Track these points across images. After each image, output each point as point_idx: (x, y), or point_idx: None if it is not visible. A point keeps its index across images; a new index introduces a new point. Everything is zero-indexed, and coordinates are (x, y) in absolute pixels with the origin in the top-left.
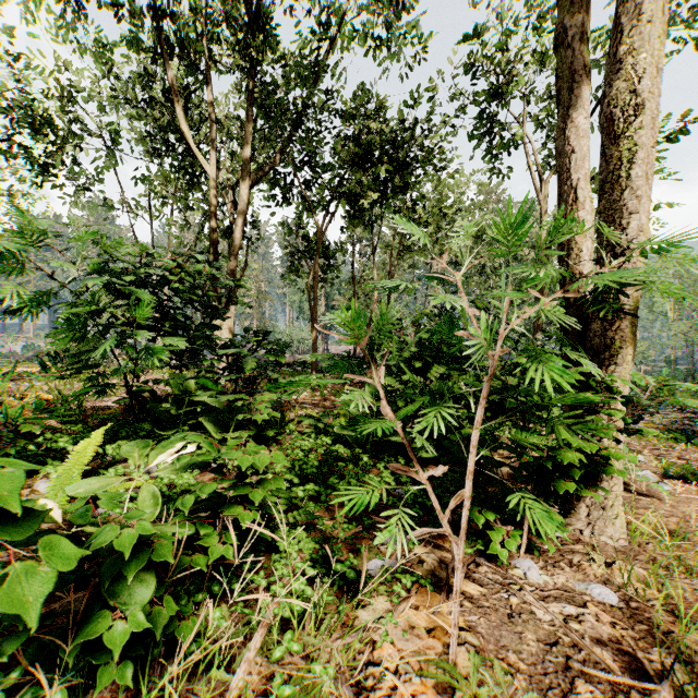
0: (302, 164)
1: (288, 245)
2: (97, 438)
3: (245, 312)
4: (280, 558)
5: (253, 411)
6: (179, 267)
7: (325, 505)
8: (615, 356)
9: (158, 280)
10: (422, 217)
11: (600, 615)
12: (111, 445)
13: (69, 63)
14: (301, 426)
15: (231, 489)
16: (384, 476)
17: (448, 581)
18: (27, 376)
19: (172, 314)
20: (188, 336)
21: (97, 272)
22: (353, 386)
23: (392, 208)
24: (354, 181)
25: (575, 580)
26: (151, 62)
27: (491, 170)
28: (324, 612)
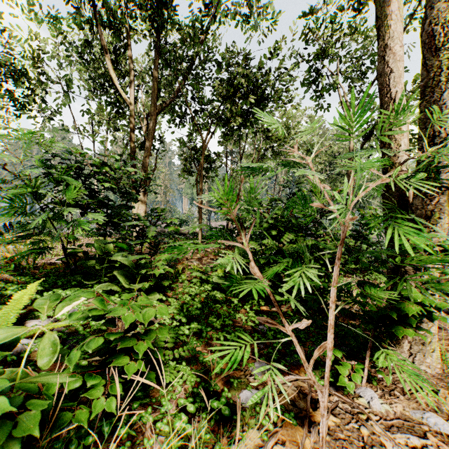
0: (192, 99)
1: (182, 154)
2: (33, 288)
3: (156, 200)
4: (168, 390)
5: (153, 267)
6: (102, 164)
7: (205, 340)
8: (435, 224)
9: (88, 173)
10: (272, 135)
11: (440, 446)
12: (48, 292)
13: (38, 34)
14: (190, 277)
15: (119, 340)
16: (250, 315)
17: (308, 414)
18: (8, 242)
19: (97, 197)
20: (111, 213)
21: (41, 165)
22: (227, 248)
23: (252, 130)
24: (227, 110)
25: (410, 409)
26: (90, 30)
27: (318, 105)
28: (202, 447)
